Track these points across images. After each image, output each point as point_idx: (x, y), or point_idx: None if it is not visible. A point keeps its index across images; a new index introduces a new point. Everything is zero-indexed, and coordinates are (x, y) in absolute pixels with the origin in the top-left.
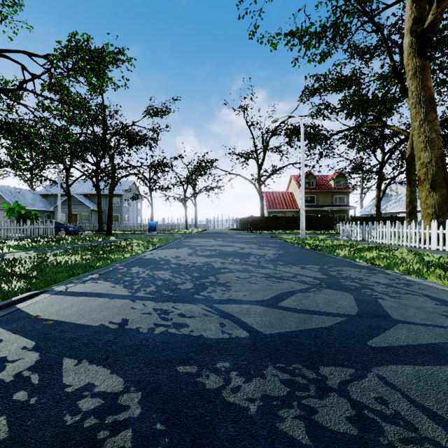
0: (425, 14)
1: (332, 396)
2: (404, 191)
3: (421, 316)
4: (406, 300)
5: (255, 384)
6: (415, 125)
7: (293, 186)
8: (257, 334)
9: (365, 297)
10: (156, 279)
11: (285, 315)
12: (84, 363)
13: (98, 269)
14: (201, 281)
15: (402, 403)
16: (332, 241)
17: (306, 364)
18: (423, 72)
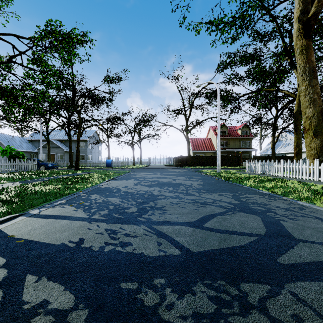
0: (309, 7)
1: (253, 313)
2: (292, 137)
3: (316, 235)
4: (302, 222)
5: (187, 301)
6: (302, 89)
7: (211, 134)
8: (187, 252)
9: (270, 219)
10: (109, 204)
11: (209, 235)
12: (43, 280)
13: (66, 196)
14: (143, 205)
15: (315, 321)
16: (240, 174)
17: (229, 280)
18: (308, 50)
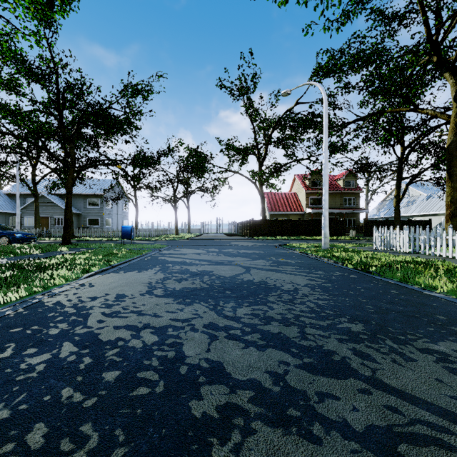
0: None
1: None
2: (417, 193)
3: None
4: None
5: None
6: None
7: (297, 186)
8: None
9: None
10: None
11: None
12: None
13: None
14: None
15: None
16: (372, 253)
17: None
18: None
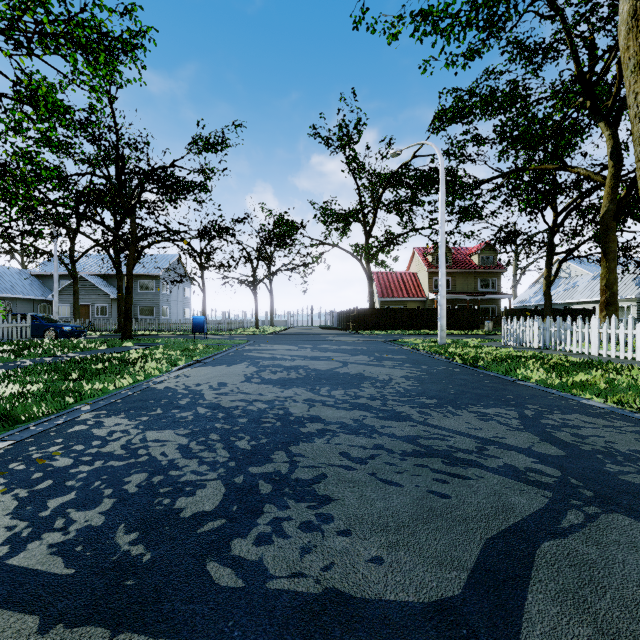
0: None
1: None
2: (581, 272)
3: None
4: None
5: None
6: None
7: (417, 264)
8: None
9: None
10: (135, 465)
11: None
12: None
13: (27, 424)
14: (249, 471)
15: None
16: (494, 349)
17: None
18: None
